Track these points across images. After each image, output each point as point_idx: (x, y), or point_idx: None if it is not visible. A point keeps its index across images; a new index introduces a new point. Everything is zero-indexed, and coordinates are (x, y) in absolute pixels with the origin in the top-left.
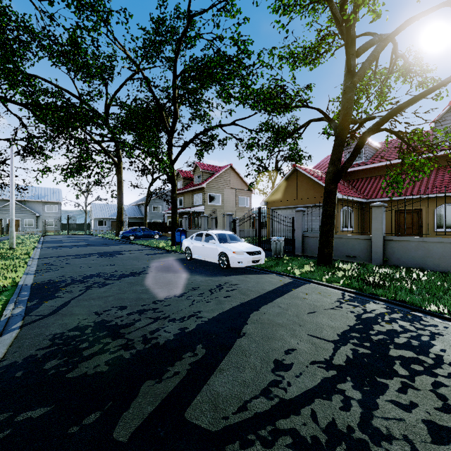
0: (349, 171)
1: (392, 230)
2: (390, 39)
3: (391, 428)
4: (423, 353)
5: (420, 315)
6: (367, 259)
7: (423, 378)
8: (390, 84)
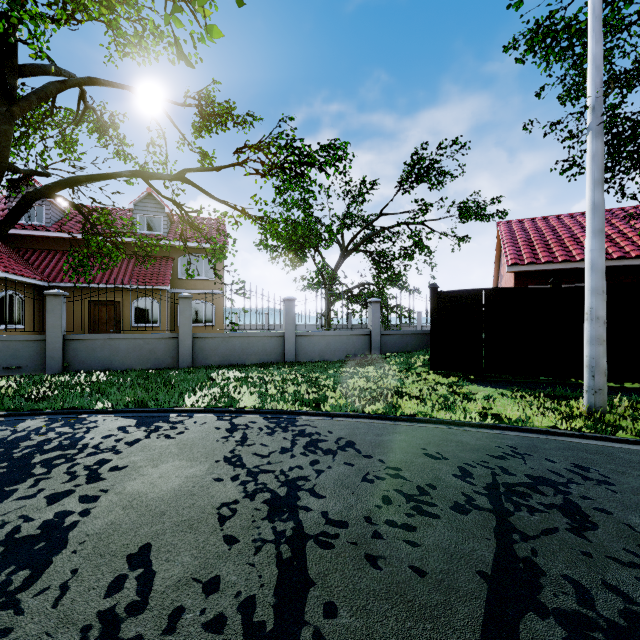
0: (18, 234)
1: (85, 327)
2: (69, 87)
3: (8, 518)
4: (72, 447)
5: (86, 416)
6: (40, 368)
7: (62, 466)
8: (76, 138)
